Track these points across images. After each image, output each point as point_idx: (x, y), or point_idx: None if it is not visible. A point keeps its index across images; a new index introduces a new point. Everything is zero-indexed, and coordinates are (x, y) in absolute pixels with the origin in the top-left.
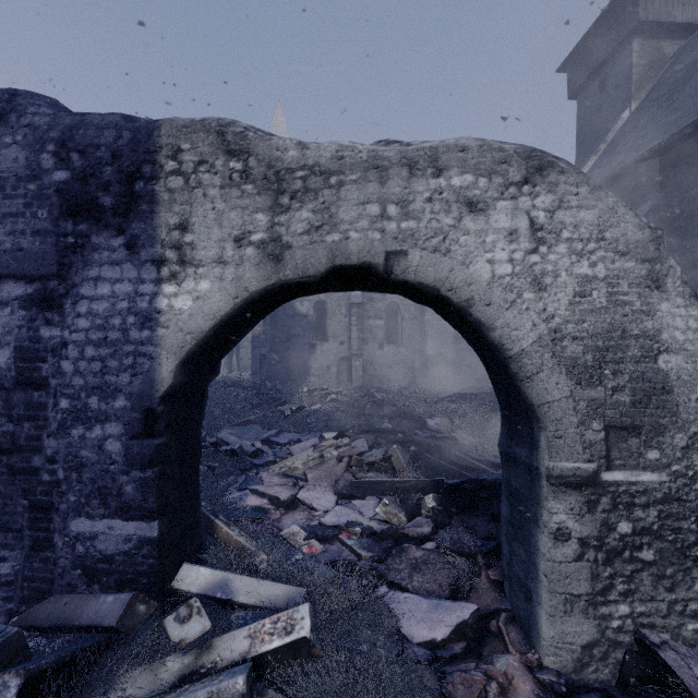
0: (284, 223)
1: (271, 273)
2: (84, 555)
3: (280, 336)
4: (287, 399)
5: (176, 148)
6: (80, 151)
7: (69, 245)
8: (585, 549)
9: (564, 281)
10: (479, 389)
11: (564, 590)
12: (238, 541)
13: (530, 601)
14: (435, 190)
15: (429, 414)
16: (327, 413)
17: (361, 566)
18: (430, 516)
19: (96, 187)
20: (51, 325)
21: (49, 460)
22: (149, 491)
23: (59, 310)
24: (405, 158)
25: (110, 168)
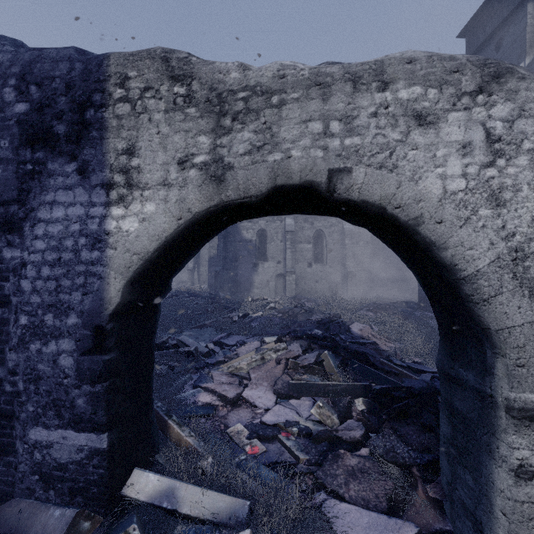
0: (226, 144)
1: (213, 194)
2: (41, 462)
3: (230, 257)
4: (235, 307)
5: (123, 76)
6: (37, 83)
7: (27, 172)
8: None
9: (526, 196)
10: (391, 300)
11: (527, 533)
12: (187, 442)
13: (481, 533)
14: (381, 104)
15: (352, 322)
16: (267, 320)
17: (299, 469)
18: (360, 419)
19: (51, 116)
20: (13, 247)
21: (11, 372)
22: (99, 404)
23: (19, 232)
24: (348, 73)
25: (64, 98)
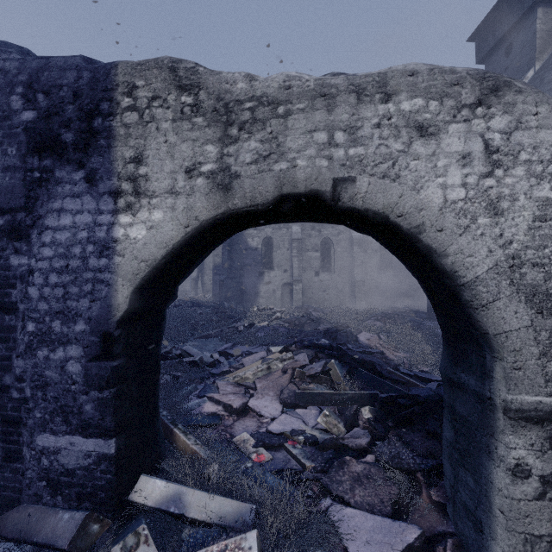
0: (232, 153)
1: (220, 202)
2: (48, 468)
3: (236, 265)
4: (240, 317)
5: (131, 85)
6: (45, 91)
7: (35, 180)
8: (547, 487)
9: (522, 205)
10: (400, 310)
11: (523, 529)
12: (193, 450)
13: (481, 533)
14: (384, 115)
15: (360, 332)
16: (273, 329)
17: (305, 476)
18: (367, 427)
19: (59, 124)
20: (20, 254)
21: (18, 379)
22: (107, 410)
23: (26, 240)
24: (352, 85)
25: (72, 106)
